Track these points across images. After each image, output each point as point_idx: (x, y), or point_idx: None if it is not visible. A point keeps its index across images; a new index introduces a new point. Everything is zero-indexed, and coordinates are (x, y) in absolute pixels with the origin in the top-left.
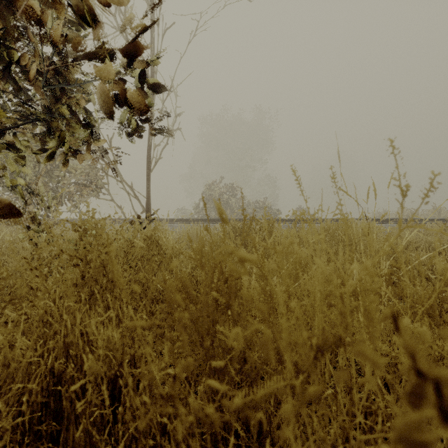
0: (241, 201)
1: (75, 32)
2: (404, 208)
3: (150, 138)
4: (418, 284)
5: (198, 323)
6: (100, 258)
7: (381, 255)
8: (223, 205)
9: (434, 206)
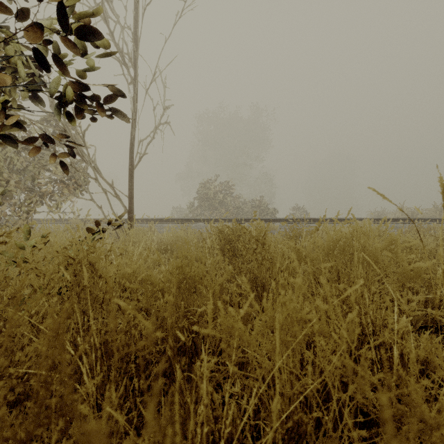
0: (237, 199)
1: None
2: (404, 207)
3: (132, 131)
4: None
5: None
6: None
7: None
8: (218, 204)
9: (434, 205)
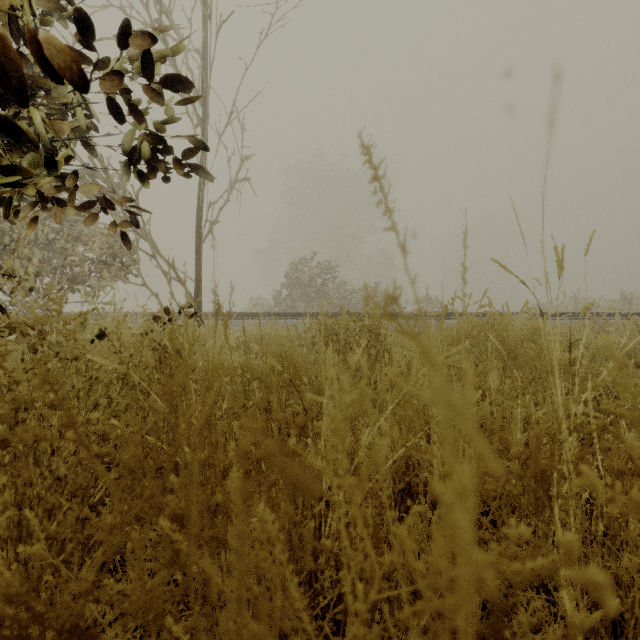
0: (342, 287)
1: (48, 2)
2: (579, 298)
3: (200, 191)
4: (622, 423)
5: (86, 634)
6: (2, 396)
7: (589, 392)
8: (316, 293)
9: (622, 295)
